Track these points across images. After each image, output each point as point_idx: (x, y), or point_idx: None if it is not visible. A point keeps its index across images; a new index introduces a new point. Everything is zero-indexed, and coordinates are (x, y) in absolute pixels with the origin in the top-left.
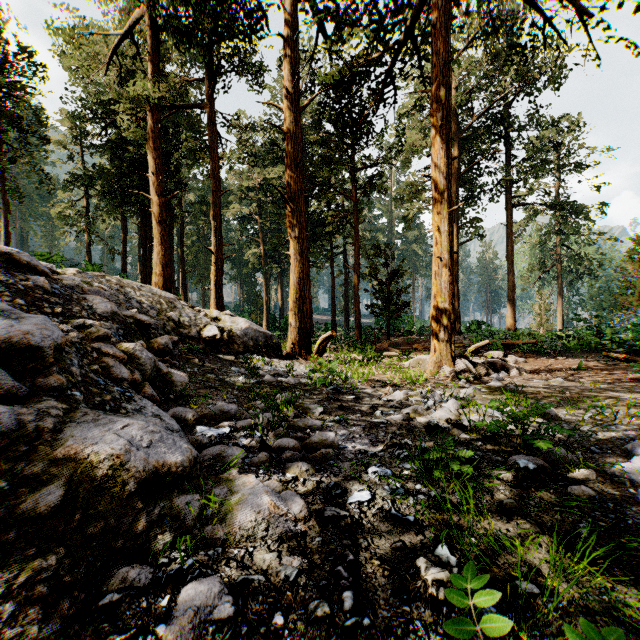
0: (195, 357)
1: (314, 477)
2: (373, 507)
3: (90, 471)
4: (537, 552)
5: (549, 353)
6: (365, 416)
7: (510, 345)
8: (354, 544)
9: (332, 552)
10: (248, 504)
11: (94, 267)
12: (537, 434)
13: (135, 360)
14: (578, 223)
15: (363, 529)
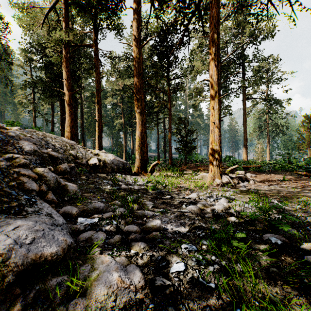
0: (84, 175)
1: (148, 252)
2: (187, 275)
3: None
4: None
5: (266, 171)
6: (177, 208)
7: (246, 168)
8: (176, 310)
9: None
10: (102, 280)
11: (36, 128)
12: (278, 221)
13: (43, 178)
14: (277, 108)
15: (181, 295)
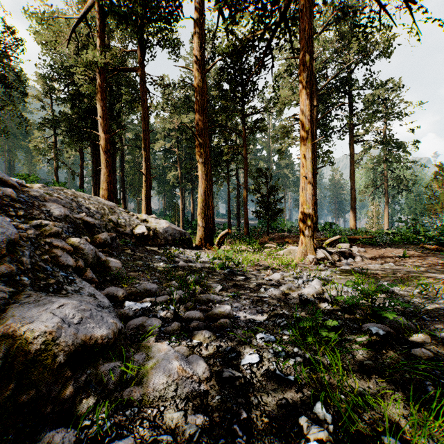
0: (128, 248)
1: (215, 342)
2: (261, 368)
3: (25, 346)
4: (395, 407)
5: (381, 245)
6: (253, 292)
7: (353, 239)
8: (247, 402)
9: (229, 410)
10: (161, 369)
11: (60, 184)
12: (383, 307)
13: (80, 251)
14: (399, 154)
15: (254, 388)
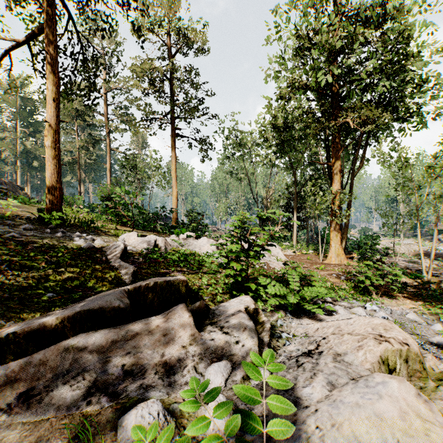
0: None
1: None
2: None
3: None
4: None
5: None
6: None
7: None
8: None
9: None
10: None
11: None
12: None
13: None
14: None
15: None
